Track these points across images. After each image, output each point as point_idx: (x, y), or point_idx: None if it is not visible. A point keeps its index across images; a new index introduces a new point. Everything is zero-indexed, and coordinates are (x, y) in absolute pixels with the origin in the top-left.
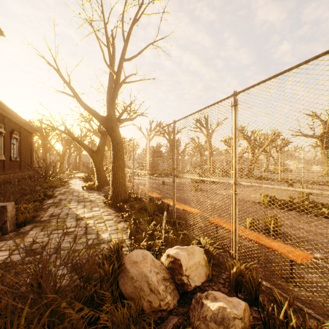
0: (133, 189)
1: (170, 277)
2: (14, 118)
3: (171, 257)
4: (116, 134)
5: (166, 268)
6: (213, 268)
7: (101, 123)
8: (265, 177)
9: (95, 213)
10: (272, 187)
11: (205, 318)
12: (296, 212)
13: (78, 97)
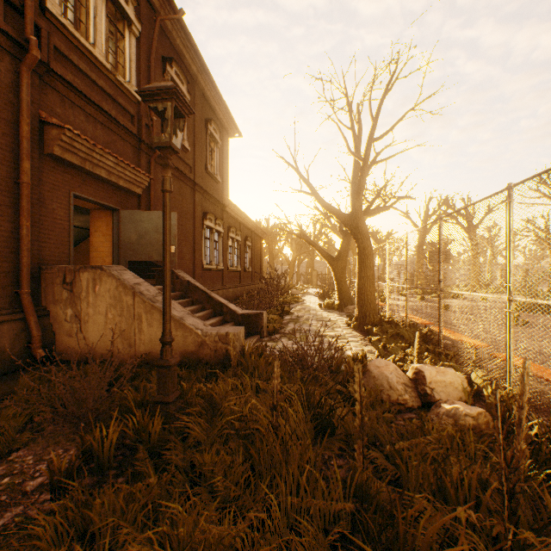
0: (387, 311)
1: (413, 387)
2: (248, 223)
3: (415, 368)
4: (363, 236)
5: (409, 378)
6: (477, 402)
7: (343, 223)
8: None
9: (338, 333)
10: (547, 303)
11: (438, 413)
12: None
13: (317, 195)
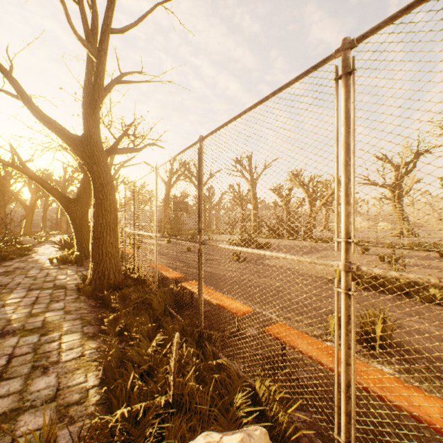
0: (135, 264)
1: None
2: None
3: None
4: (101, 168)
5: None
6: None
7: (71, 147)
8: (328, 238)
9: (50, 315)
10: None
11: None
12: (392, 294)
13: (26, 98)
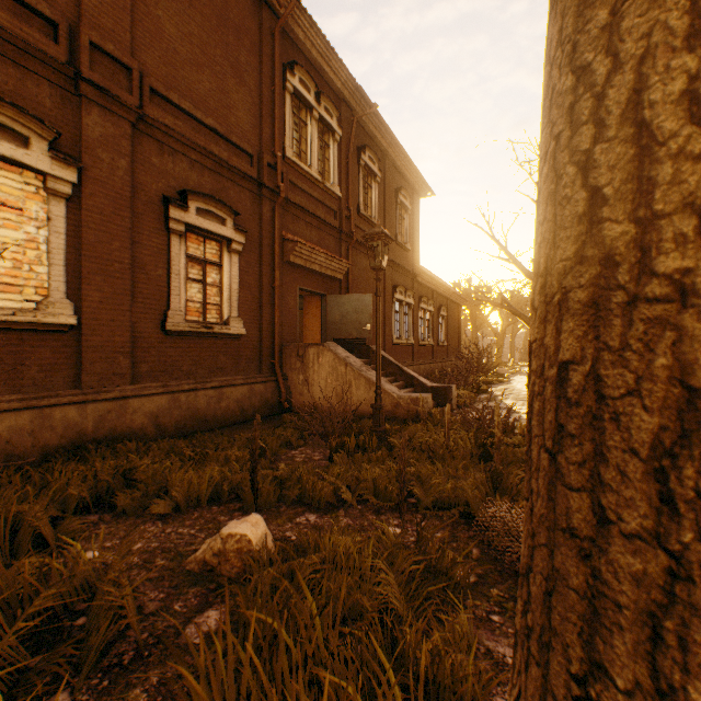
0: None
1: None
2: (441, 290)
3: None
4: None
5: None
6: None
7: None
8: None
9: None
10: None
11: None
12: None
13: (515, 263)
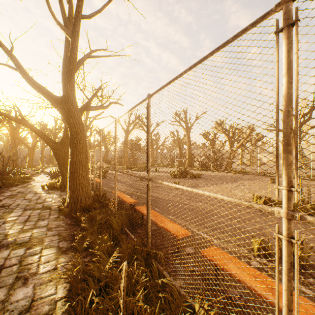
0: (101, 191)
1: None
2: None
3: None
4: (76, 120)
5: None
6: None
7: (54, 105)
8: (244, 170)
9: (36, 232)
10: None
11: None
12: None
13: (22, 69)
